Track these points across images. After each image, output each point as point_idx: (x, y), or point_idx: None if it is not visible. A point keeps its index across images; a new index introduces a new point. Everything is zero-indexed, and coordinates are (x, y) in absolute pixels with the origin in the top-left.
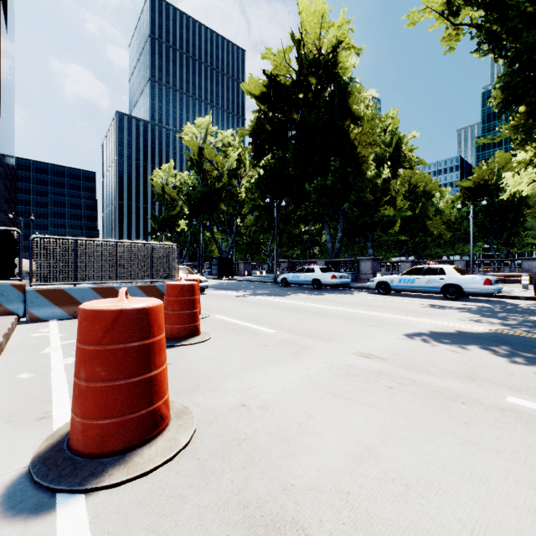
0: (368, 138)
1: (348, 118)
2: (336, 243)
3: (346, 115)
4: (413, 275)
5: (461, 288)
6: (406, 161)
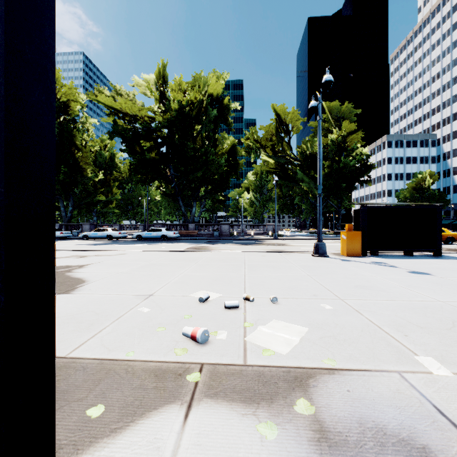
0: (87, 160)
1: (74, 146)
2: (68, 213)
3: (73, 144)
4: (97, 231)
5: (113, 236)
6: (118, 167)
